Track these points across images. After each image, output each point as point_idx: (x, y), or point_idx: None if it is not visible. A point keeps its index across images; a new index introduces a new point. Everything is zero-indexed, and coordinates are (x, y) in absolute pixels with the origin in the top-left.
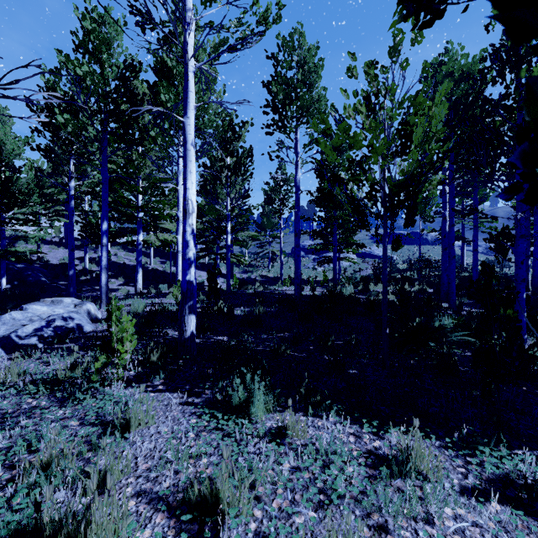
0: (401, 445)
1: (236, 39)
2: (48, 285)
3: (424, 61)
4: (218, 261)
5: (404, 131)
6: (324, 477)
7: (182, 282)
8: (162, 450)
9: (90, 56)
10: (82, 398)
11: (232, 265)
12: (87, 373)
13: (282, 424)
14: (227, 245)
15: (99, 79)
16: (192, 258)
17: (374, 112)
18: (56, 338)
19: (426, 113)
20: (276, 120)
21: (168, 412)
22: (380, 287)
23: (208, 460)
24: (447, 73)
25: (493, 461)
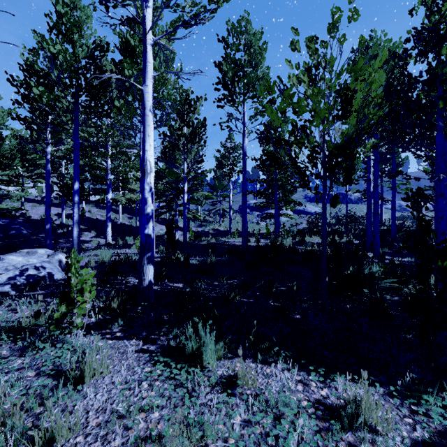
0: (347, 393)
1: (190, 16)
2: (29, 237)
3: (360, 36)
4: (176, 216)
5: (345, 96)
6: (275, 433)
7: (141, 236)
8: (114, 403)
9: (63, 37)
10: (41, 347)
11: (189, 220)
12: (50, 321)
13: (232, 373)
14: (184, 203)
15: (71, 56)
16: (150, 214)
17: (315, 82)
18: (28, 286)
19: (366, 78)
20: (226, 95)
21: (124, 360)
22: (314, 239)
23: (160, 413)
24: (372, 56)
25: (438, 411)
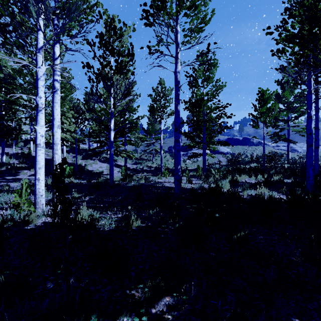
0: None
1: None
2: None
3: None
4: None
5: None
6: None
7: None
8: None
9: None
10: None
11: (126, 158)
12: None
13: None
14: (110, 141)
15: None
16: None
17: None
18: None
19: None
20: None
21: None
22: (244, 178)
23: None
24: None
25: None
